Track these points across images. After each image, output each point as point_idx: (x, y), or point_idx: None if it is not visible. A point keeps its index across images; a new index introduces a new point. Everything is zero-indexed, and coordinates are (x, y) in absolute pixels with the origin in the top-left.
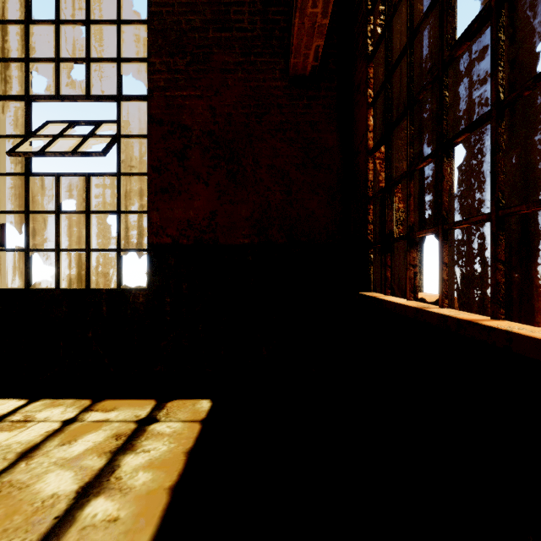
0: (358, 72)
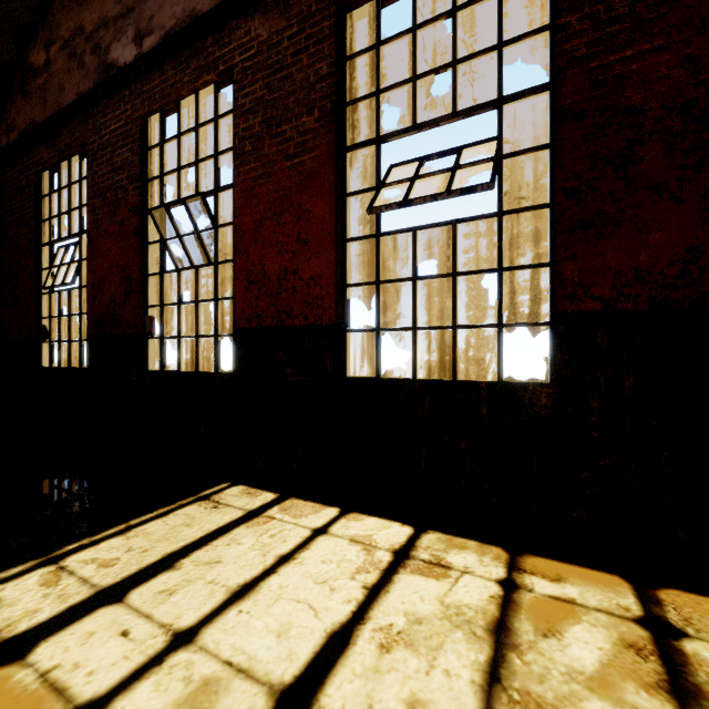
0: None
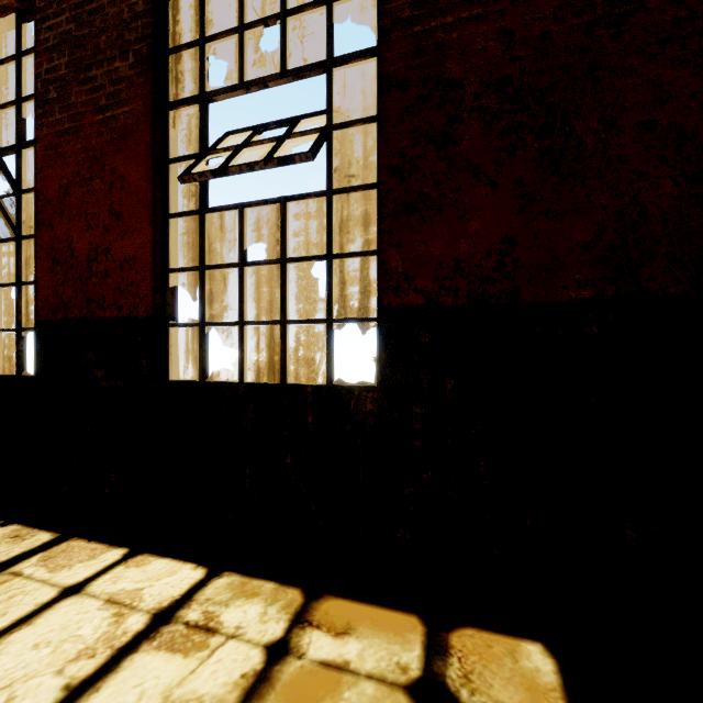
0: None
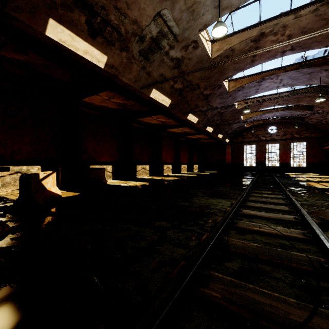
0: (328, 150)
